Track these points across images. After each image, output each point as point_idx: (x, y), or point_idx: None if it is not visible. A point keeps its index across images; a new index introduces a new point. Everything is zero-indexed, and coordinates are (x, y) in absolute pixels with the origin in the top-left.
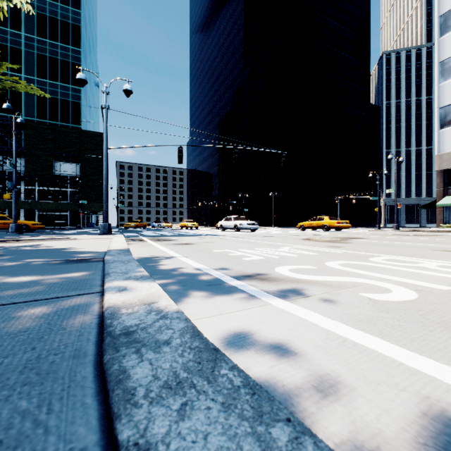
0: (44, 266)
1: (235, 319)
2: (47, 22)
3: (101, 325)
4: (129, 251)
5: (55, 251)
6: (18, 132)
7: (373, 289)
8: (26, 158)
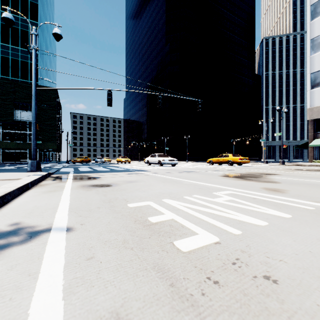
0: None
1: None
2: None
3: None
4: None
5: None
6: None
7: None
8: None
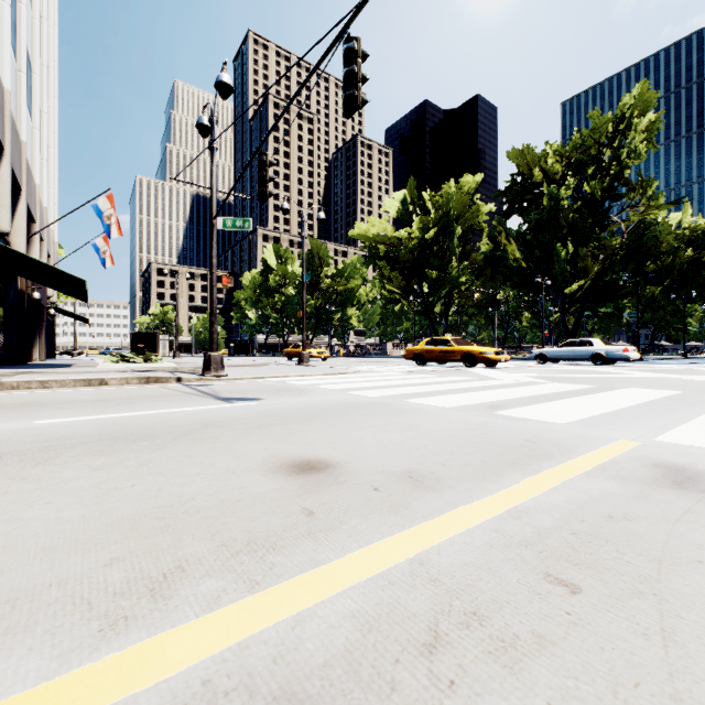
0: None
1: None
2: None
3: None
4: None
5: None
6: None
7: None
8: None
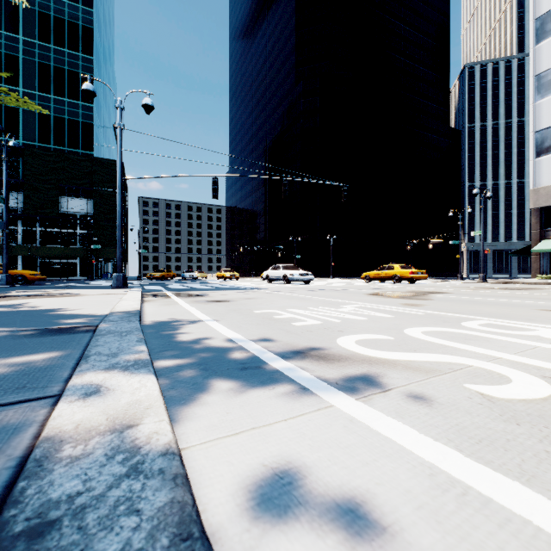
0: (3, 340)
1: (277, 439)
2: (51, 23)
3: (7, 492)
4: (137, 314)
5: (37, 314)
6: (15, 159)
7: (481, 375)
8: (24, 192)
